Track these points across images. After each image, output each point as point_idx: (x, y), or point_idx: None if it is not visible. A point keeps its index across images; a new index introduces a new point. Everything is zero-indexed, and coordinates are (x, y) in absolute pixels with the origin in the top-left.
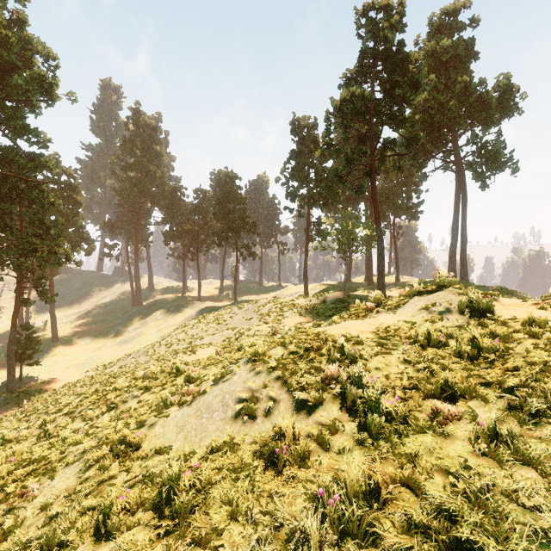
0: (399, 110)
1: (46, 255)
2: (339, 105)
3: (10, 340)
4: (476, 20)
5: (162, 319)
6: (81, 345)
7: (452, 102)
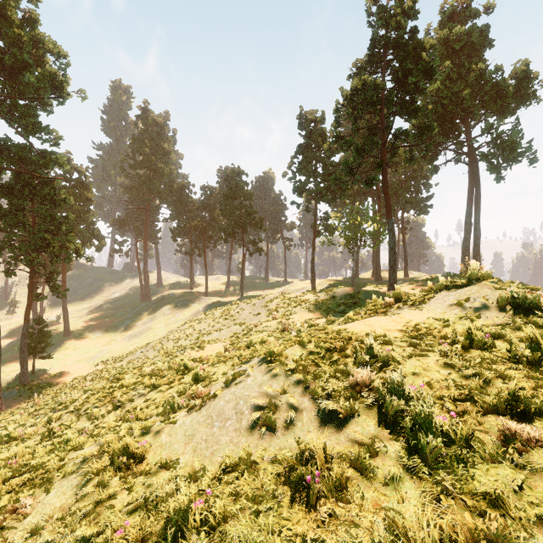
0: (412, 99)
1: (57, 250)
2: (350, 95)
3: (23, 334)
4: (491, 6)
5: (170, 314)
6: (92, 339)
7: (466, 90)
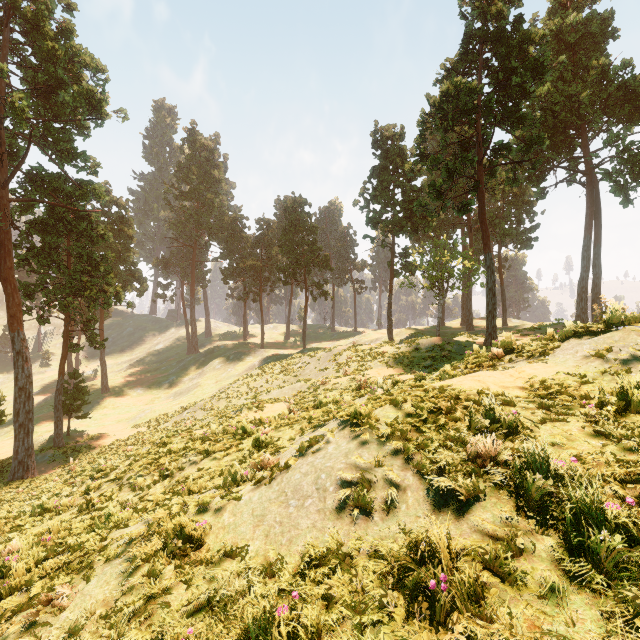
0: (516, 106)
1: (94, 294)
2: (438, 102)
3: (58, 389)
4: None
5: (221, 369)
6: (133, 397)
7: (585, 92)
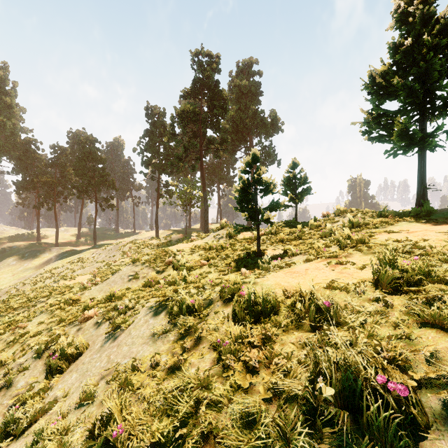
0: (217, 121)
1: None
2: (180, 113)
3: None
4: (261, 73)
5: (16, 265)
6: None
7: (247, 120)
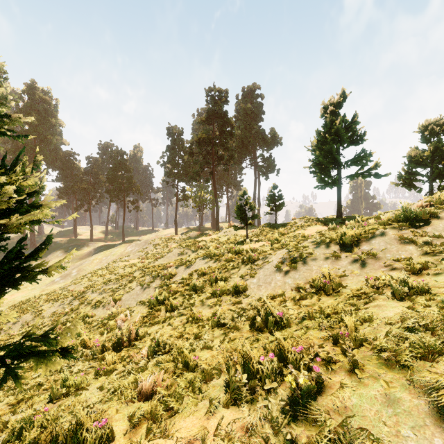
0: (226, 143)
1: None
2: (198, 139)
3: None
4: (263, 96)
5: (63, 256)
6: None
7: (250, 138)
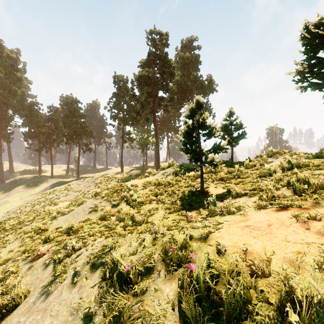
0: (166, 84)
1: None
2: (137, 78)
3: None
4: (200, 47)
5: (23, 191)
6: None
7: (189, 83)
